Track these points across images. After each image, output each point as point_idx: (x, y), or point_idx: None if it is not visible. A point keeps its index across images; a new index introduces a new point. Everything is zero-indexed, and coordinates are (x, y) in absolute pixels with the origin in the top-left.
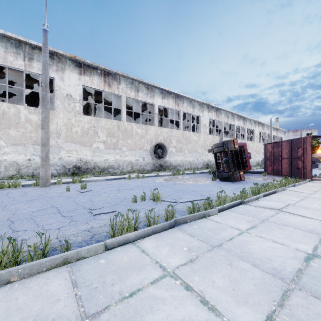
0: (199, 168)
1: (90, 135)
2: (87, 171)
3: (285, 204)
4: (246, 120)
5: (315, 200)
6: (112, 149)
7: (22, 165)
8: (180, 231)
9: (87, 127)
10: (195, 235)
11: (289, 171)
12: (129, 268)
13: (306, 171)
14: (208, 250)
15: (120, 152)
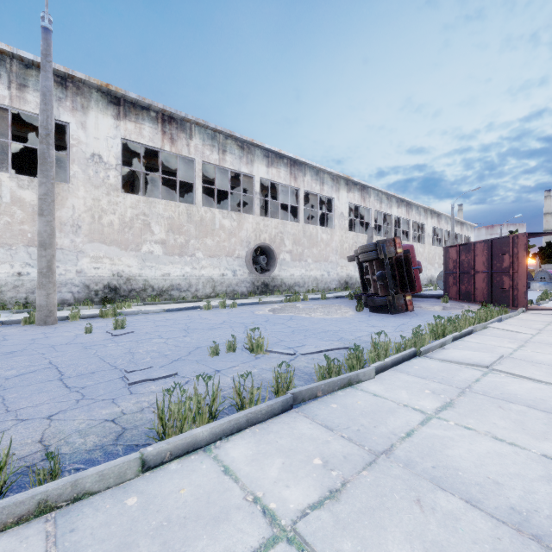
0: (332, 290)
1: (136, 230)
2: (131, 295)
3: (496, 356)
4: (410, 206)
5: (545, 347)
6: (177, 255)
7: (6, 284)
8: (305, 419)
9: (130, 215)
10: (336, 428)
11: (488, 295)
12: (193, 518)
13: (518, 294)
14: (365, 462)
15: (192, 261)
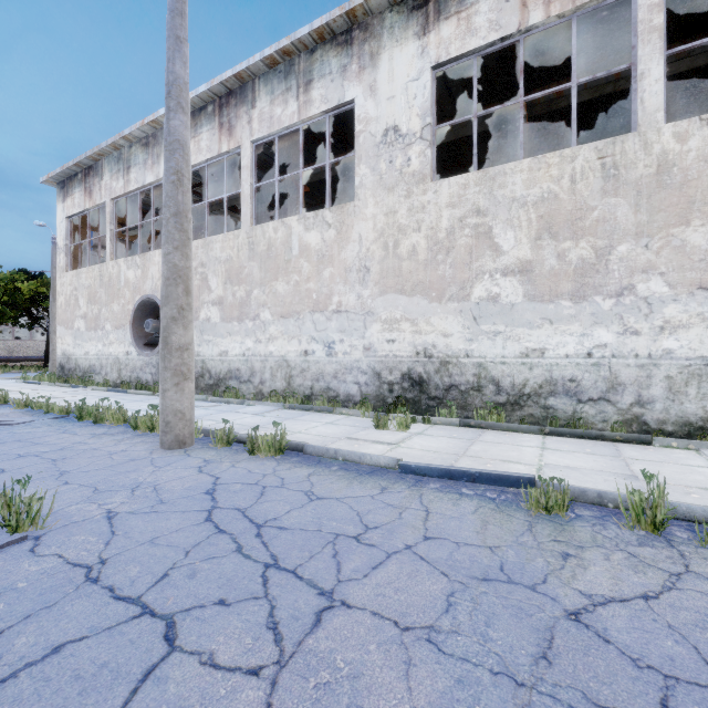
0: None
1: (460, 252)
2: (449, 397)
3: None
4: None
5: None
6: (568, 296)
7: (295, 366)
8: None
9: (447, 224)
10: None
11: None
12: None
13: None
14: None
15: (621, 310)
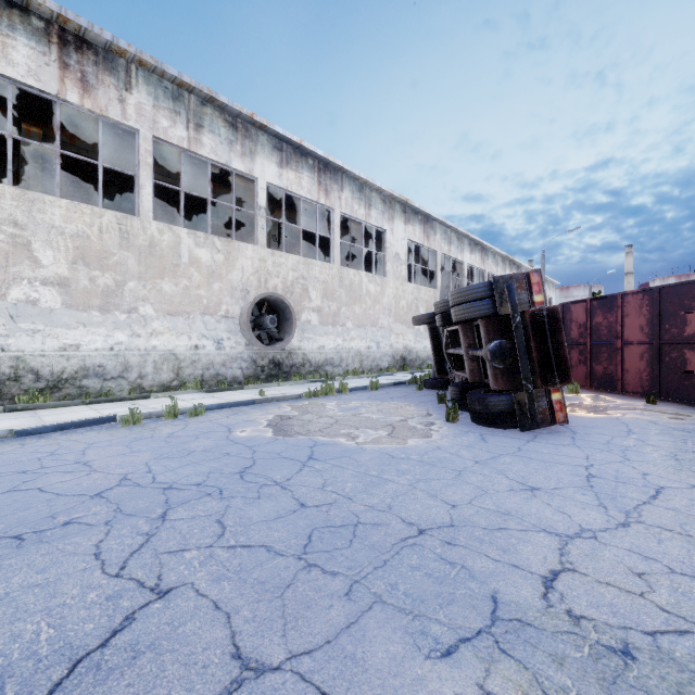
0: (383, 370)
1: None
2: None
3: None
4: (486, 252)
5: None
6: (97, 309)
7: None
8: None
9: None
10: None
11: (651, 381)
12: None
13: None
14: None
15: (131, 322)
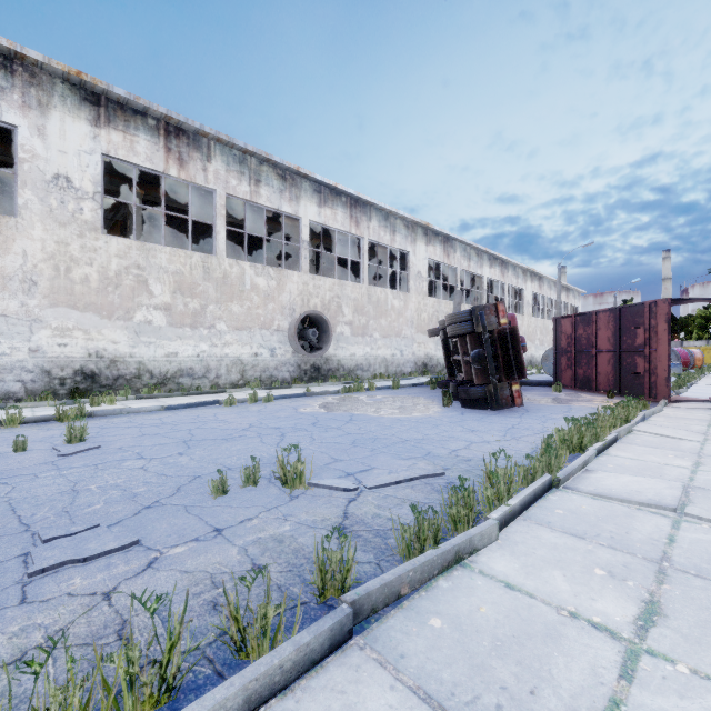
0: (406, 374)
1: (126, 289)
2: (117, 384)
3: (678, 487)
4: (506, 266)
5: None
6: (189, 326)
7: None
8: (380, 672)
9: (116, 267)
10: (450, 702)
11: (615, 381)
12: None
13: (656, 380)
14: None
15: (211, 335)
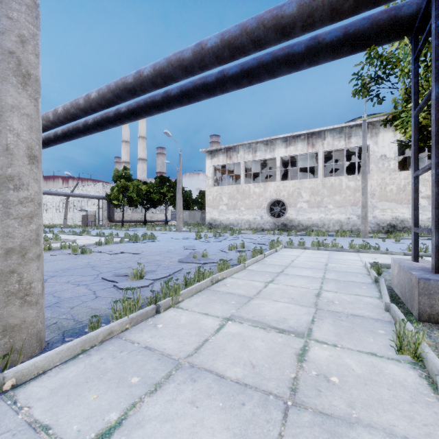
0: None
1: (407, 191)
2: (403, 230)
3: None
4: None
5: None
6: None
7: (343, 222)
8: None
9: (403, 183)
10: None
11: None
12: None
13: None
14: None
15: None
